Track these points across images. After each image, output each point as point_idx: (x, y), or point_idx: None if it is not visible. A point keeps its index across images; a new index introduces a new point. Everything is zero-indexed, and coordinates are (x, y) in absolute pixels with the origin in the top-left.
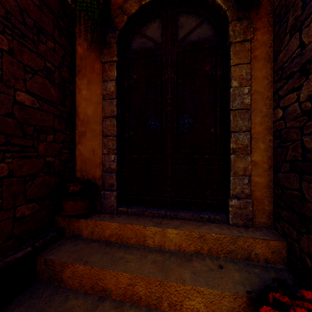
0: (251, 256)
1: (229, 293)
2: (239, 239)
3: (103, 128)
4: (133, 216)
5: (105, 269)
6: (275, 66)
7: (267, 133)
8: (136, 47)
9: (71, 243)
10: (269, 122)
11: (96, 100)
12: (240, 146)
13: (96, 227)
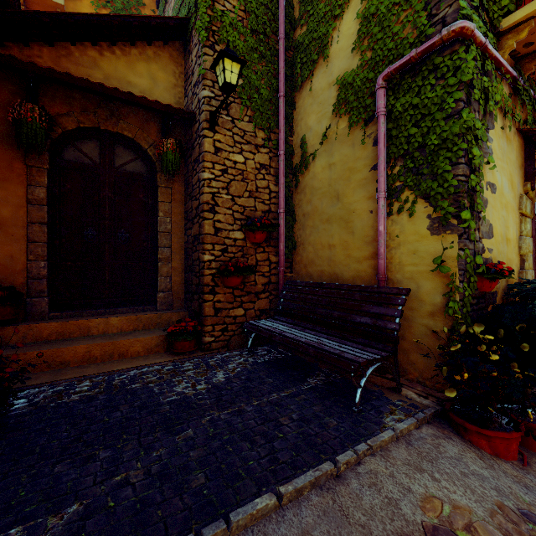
0: (170, 323)
1: (156, 336)
2: (163, 315)
3: (29, 233)
4: (70, 318)
5: (63, 348)
6: (185, 209)
7: (181, 249)
8: (70, 157)
9: None
10: (182, 242)
11: (17, 202)
12: (165, 256)
13: (31, 331)
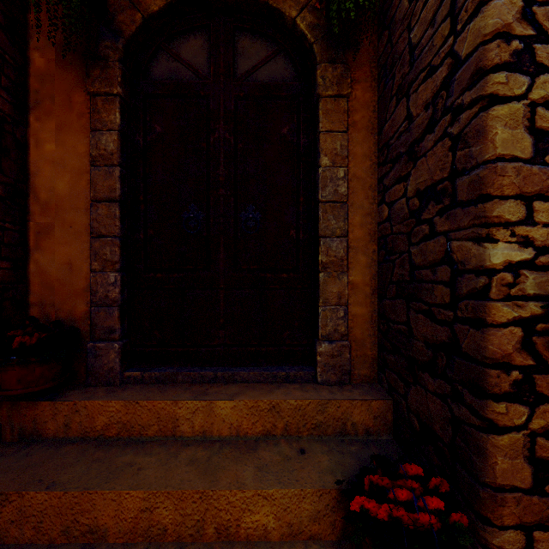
0: (346, 427)
1: (313, 490)
2: (329, 404)
3: (92, 221)
4: (154, 385)
5: (94, 491)
6: (380, 141)
7: (370, 240)
8: (161, 74)
9: (17, 453)
10: (373, 223)
11: (77, 164)
12: (332, 258)
13: (76, 414)
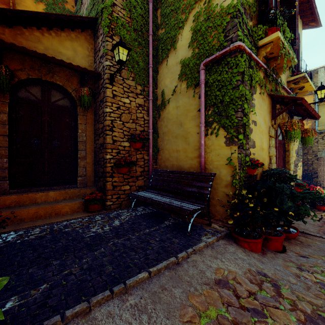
0: (85, 195)
1: (78, 202)
2: (81, 190)
3: None
4: (23, 193)
5: (21, 210)
6: (94, 128)
7: (92, 151)
8: (22, 96)
9: None
10: (93, 147)
11: None
12: (82, 156)
13: None
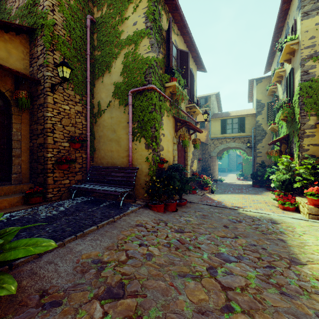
0: (22, 191)
1: (17, 197)
2: (17, 186)
3: None
4: None
5: None
6: (30, 128)
7: (27, 150)
8: None
9: None
10: (28, 146)
11: None
12: (17, 154)
13: None
